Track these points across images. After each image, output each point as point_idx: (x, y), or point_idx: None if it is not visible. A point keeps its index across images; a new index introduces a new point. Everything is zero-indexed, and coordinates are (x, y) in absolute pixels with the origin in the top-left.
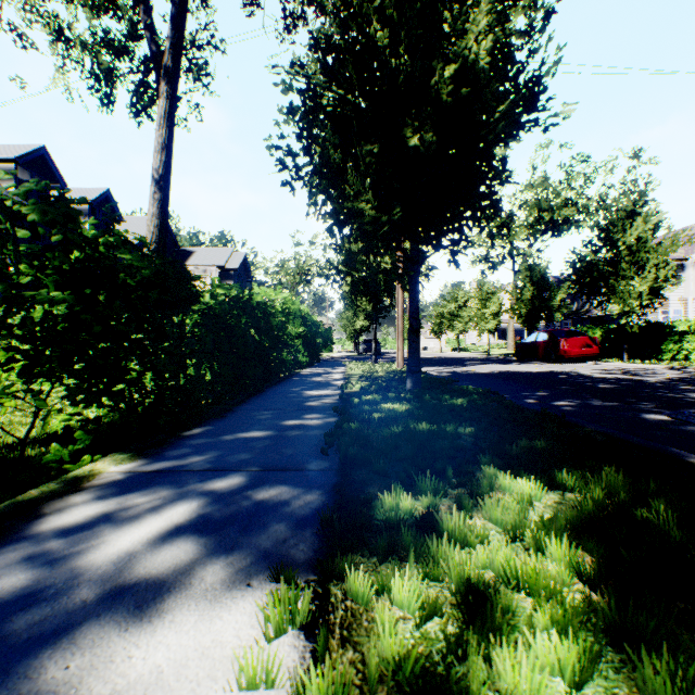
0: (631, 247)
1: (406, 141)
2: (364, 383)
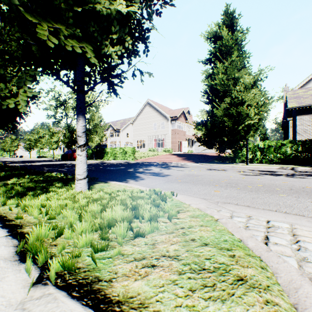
0: (95, 125)
1: None
2: None
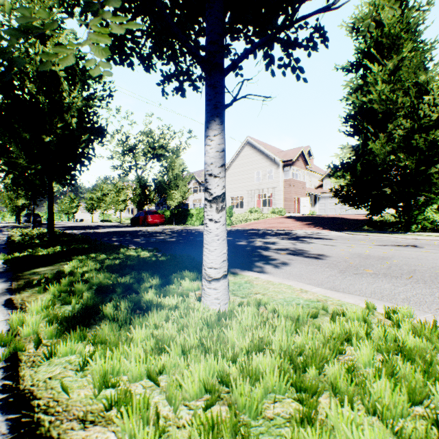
0: (176, 177)
1: (44, 138)
2: (23, 236)
